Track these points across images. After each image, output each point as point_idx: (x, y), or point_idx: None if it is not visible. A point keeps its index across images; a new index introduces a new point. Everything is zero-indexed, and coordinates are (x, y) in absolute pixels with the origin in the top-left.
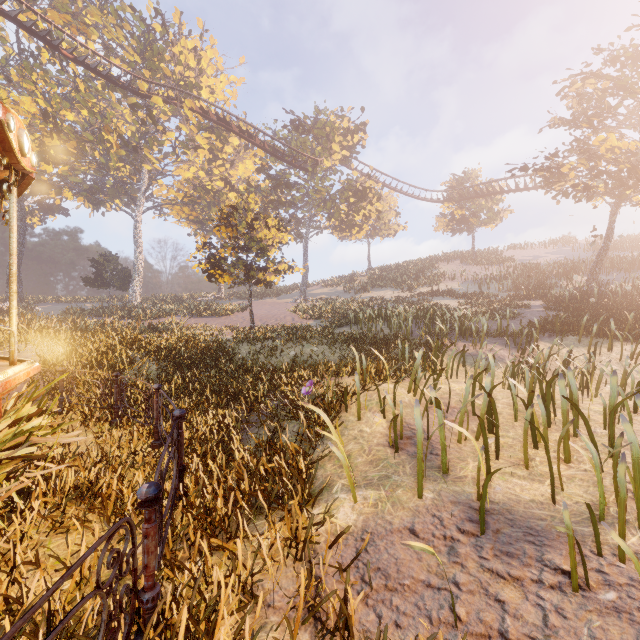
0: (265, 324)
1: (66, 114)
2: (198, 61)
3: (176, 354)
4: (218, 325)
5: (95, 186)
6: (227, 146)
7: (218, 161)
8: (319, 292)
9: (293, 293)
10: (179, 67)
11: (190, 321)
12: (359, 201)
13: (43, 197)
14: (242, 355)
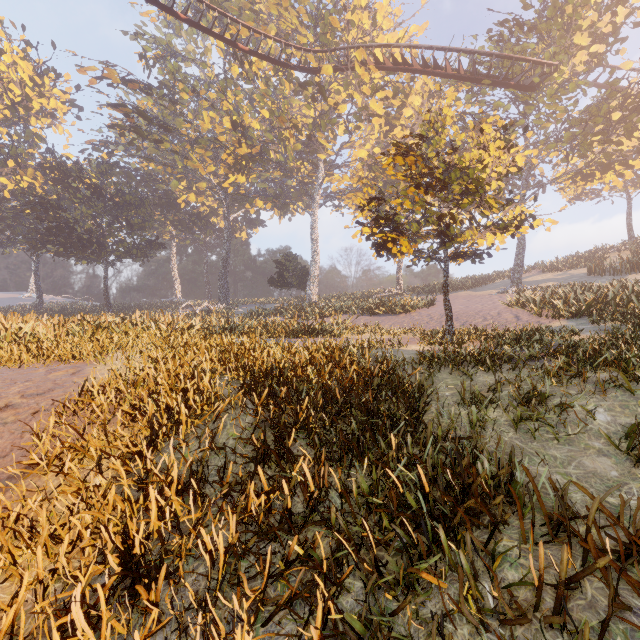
0: (466, 325)
1: (254, 124)
2: (373, 20)
3: (294, 390)
4: (393, 326)
5: (279, 190)
6: (406, 109)
7: (395, 129)
8: (538, 279)
9: (495, 283)
10: (352, 33)
11: (359, 320)
12: (633, 113)
13: (247, 212)
14: (442, 403)
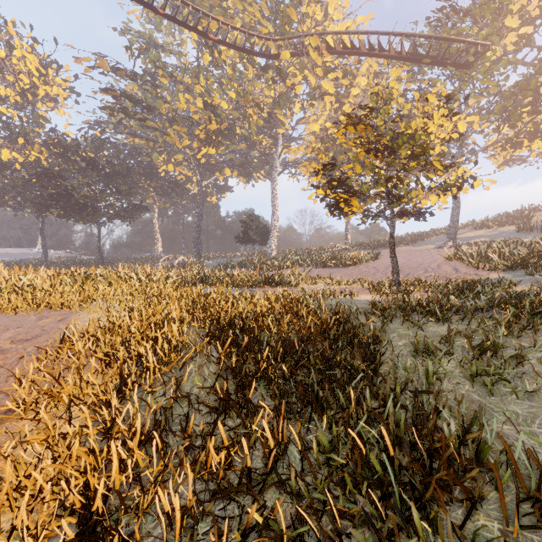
0: (409, 276)
1: (223, 104)
2: (324, 12)
3: (255, 340)
4: (344, 277)
5: (244, 160)
6: (354, 88)
7: (344, 105)
8: (471, 235)
9: (432, 239)
10: (307, 23)
11: (313, 272)
12: None
13: (217, 180)
14: (396, 353)
